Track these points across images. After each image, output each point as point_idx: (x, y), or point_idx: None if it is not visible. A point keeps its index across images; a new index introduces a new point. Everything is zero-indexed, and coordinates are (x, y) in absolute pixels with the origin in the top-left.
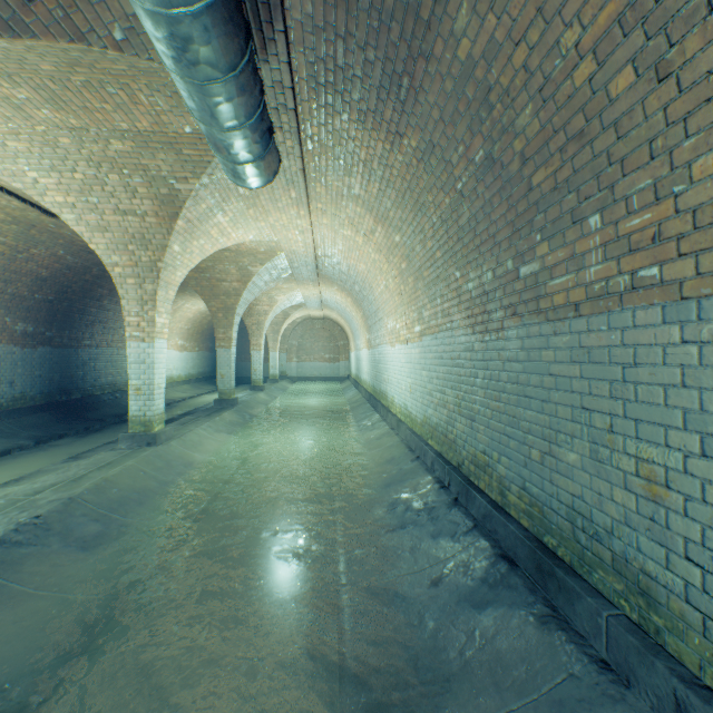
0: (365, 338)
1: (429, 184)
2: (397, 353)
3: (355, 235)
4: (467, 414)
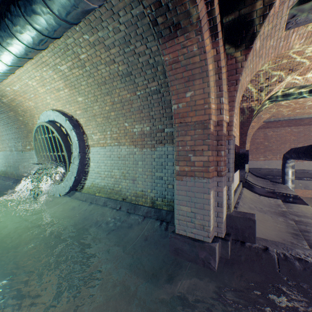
0: None
1: (1, 125)
2: None
3: None
4: (10, 166)
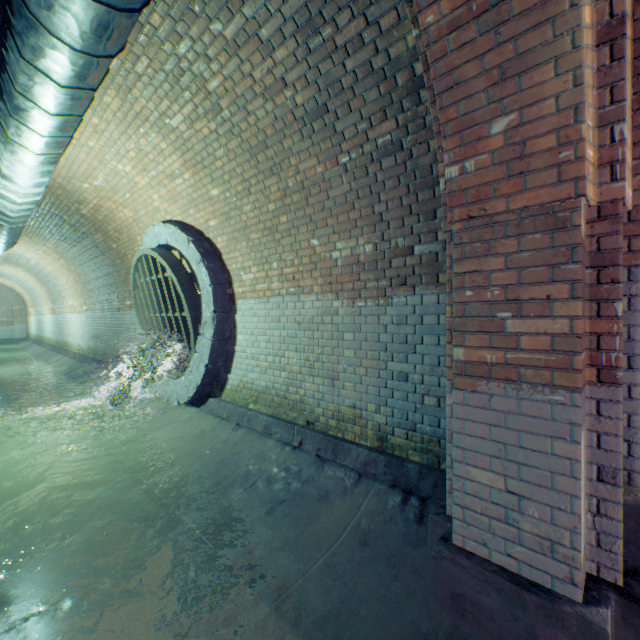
0: (50, 306)
1: (86, 262)
2: (75, 318)
3: (48, 256)
4: (101, 339)
